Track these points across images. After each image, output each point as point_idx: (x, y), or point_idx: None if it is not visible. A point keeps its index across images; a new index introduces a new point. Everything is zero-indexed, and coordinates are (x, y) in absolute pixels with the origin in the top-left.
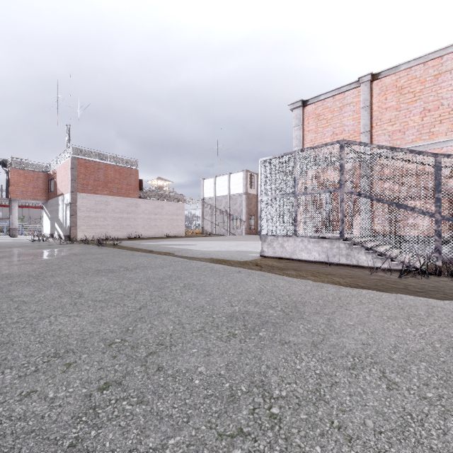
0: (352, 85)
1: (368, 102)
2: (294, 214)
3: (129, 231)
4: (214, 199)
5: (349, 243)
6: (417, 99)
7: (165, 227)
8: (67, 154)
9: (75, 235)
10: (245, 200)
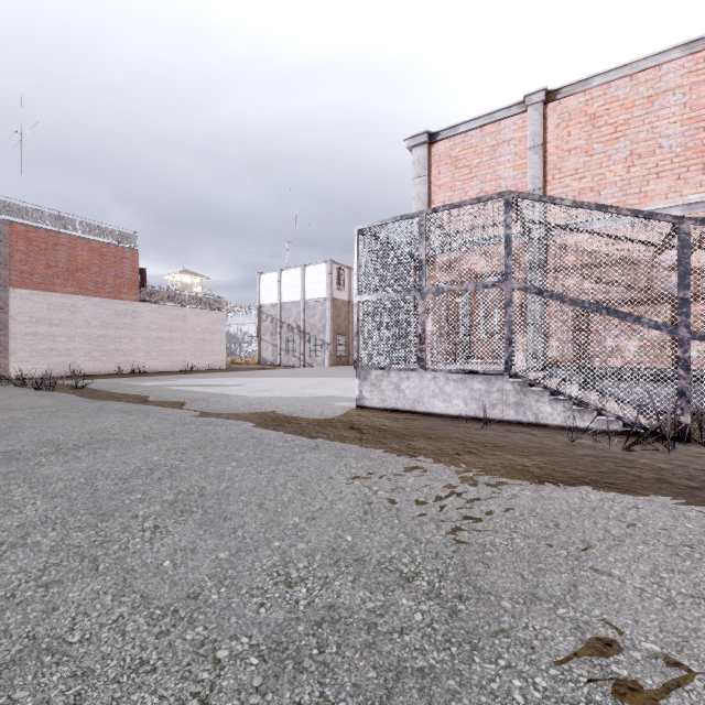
0: (513, 109)
1: (540, 139)
2: (420, 329)
3: (121, 361)
4: (278, 308)
5: (521, 382)
6: (621, 136)
7: (191, 354)
8: None
9: (4, 368)
10: (330, 310)
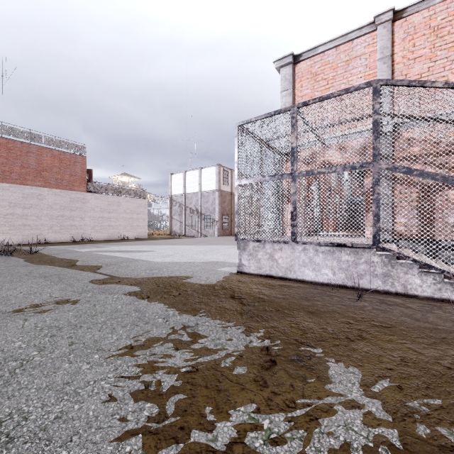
0: (364, 29)
1: (388, 51)
2: (292, 207)
3: (74, 233)
4: (183, 197)
5: (388, 254)
6: None
7: (123, 228)
8: None
9: None
10: (218, 198)
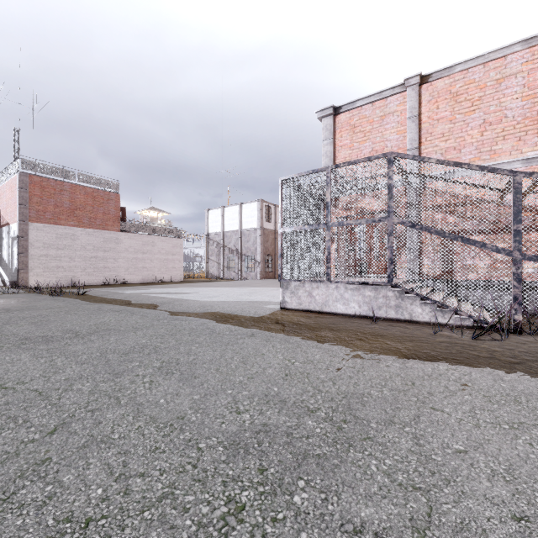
0: (396, 89)
1: (416, 111)
2: (327, 252)
3: (107, 275)
4: (221, 235)
5: (399, 290)
6: (476, 109)
7: (158, 270)
8: (14, 169)
9: (25, 280)
10: (261, 237)
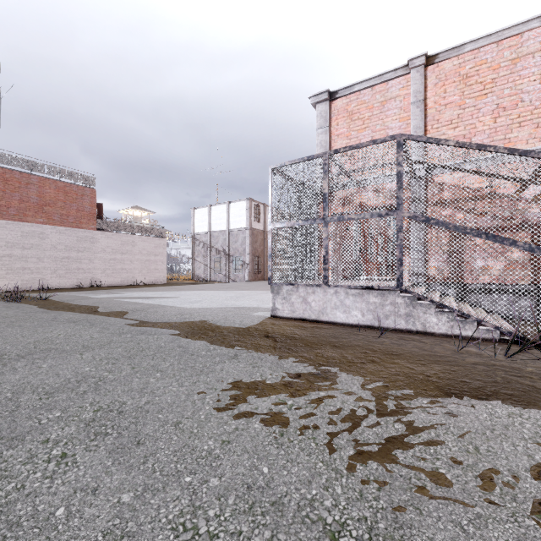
0: (399, 71)
1: (421, 96)
2: (324, 252)
3: (81, 278)
4: (208, 235)
5: (410, 296)
6: (489, 92)
7: (138, 271)
8: None
9: None
10: (249, 237)
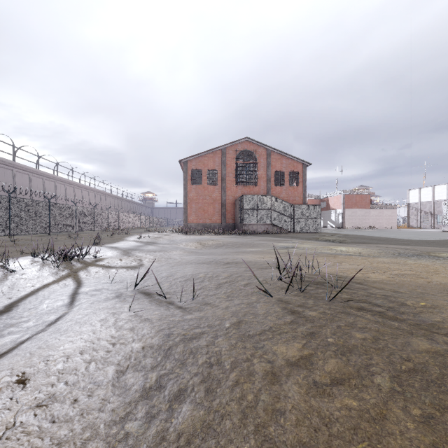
0: None
1: None
2: None
3: (366, 225)
4: (418, 204)
5: None
6: None
7: (384, 223)
8: (339, 193)
9: (344, 226)
10: None
